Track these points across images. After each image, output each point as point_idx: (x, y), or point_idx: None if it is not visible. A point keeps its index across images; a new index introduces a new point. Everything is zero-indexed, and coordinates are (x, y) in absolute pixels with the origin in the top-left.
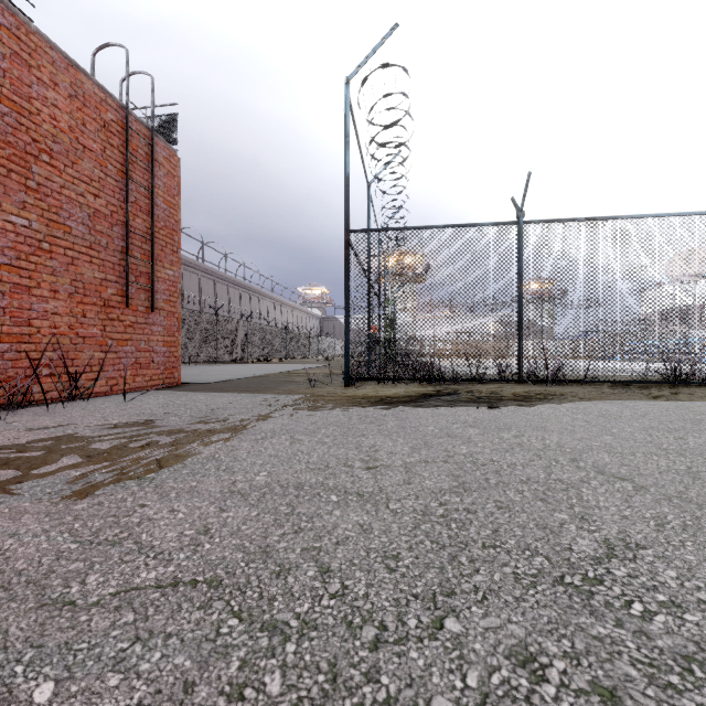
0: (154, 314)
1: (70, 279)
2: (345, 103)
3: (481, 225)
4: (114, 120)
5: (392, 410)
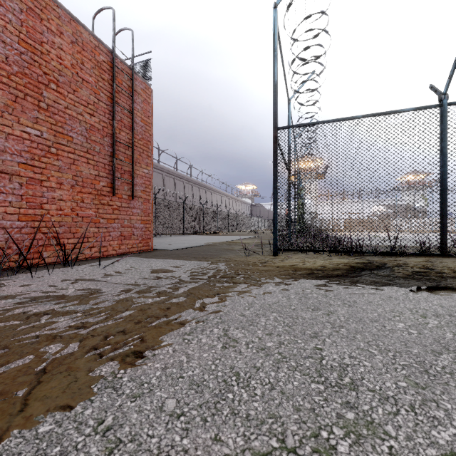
0: (134, 201)
1: (72, 175)
2: (274, 24)
3: (401, 111)
4: (105, 61)
5: (329, 288)
